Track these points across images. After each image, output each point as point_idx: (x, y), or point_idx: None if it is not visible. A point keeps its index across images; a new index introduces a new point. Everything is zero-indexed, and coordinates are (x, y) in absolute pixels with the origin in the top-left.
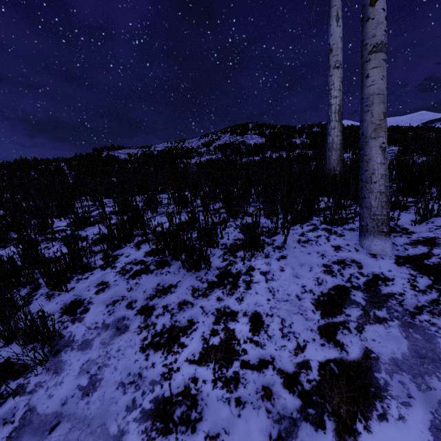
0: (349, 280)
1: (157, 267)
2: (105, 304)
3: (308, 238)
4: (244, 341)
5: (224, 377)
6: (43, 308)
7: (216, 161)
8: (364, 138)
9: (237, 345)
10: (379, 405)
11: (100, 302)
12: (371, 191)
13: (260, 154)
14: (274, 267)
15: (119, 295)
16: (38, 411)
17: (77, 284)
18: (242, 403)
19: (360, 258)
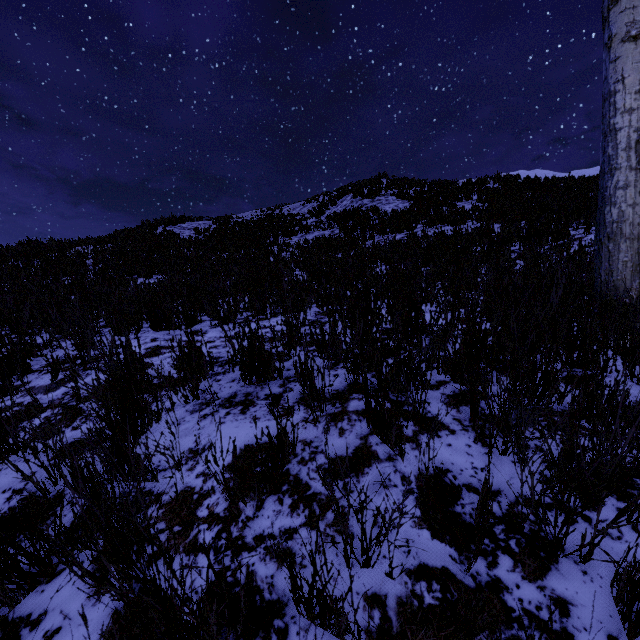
0: None
1: None
2: None
3: None
4: None
5: None
6: None
7: (330, 241)
8: None
9: None
10: None
11: None
12: None
13: (404, 229)
14: None
15: None
16: None
17: None
18: None
19: None
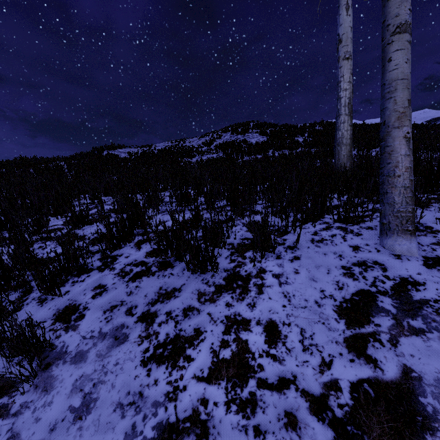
0: (373, 284)
1: (159, 269)
2: (102, 310)
3: (322, 237)
4: (259, 355)
5: (239, 399)
6: (34, 314)
7: (217, 160)
8: (385, 127)
9: (251, 359)
10: (431, 439)
11: (97, 307)
12: (394, 185)
13: (262, 153)
14: (287, 269)
15: (118, 300)
16: (23, 438)
17: (72, 287)
18: (262, 433)
19: (383, 259)
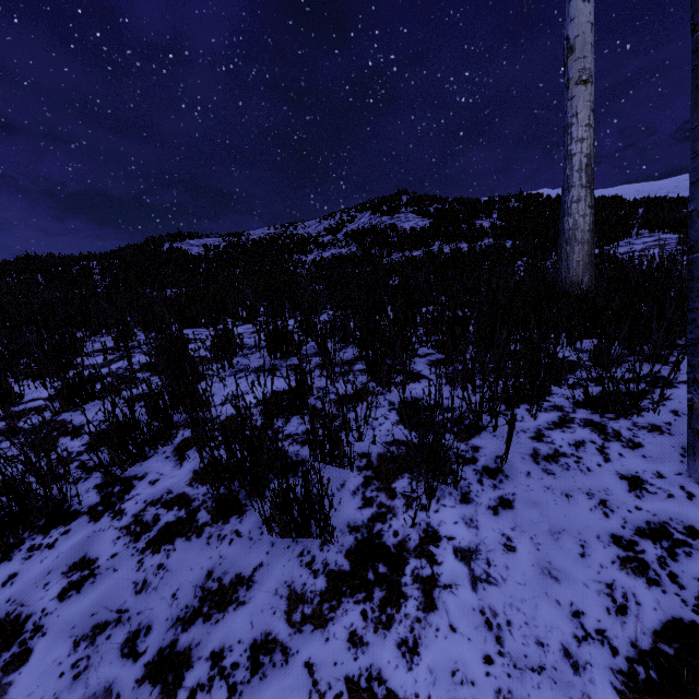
0: None
1: (213, 517)
2: (73, 638)
3: (555, 447)
4: None
5: None
6: None
7: (347, 258)
8: None
9: None
10: None
11: (64, 627)
12: None
13: (422, 246)
14: (488, 536)
15: (112, 607)
16: None
17: (25, 563)
18: None
19: None
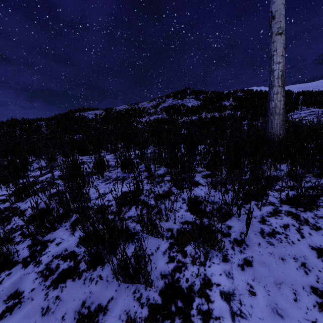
0: None
1: (88, 266)
2: None
3: (272, 227)
4: None
5: None
6: None
7: (161, 120)
8: None
9: None
10: None
11: None
12: None
13: (197, 114)
14: (239, 284)
15: None
16: None
17: None
18: None
19: None
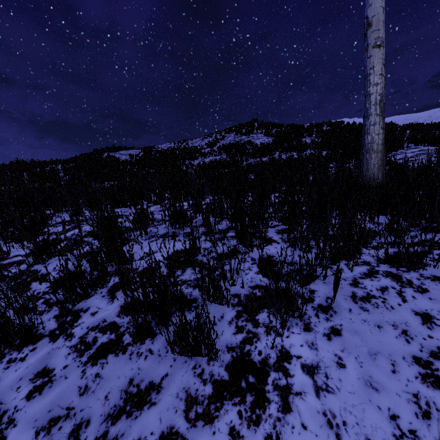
0: None
1: (134, 339)
2: (35, 429)
3: (367, 291)
4: None
5: None
6: None
7: (220, 162)
8: None
9: None
10: None
11: (29, 420)
12: None
13: (268, 155)
14: (325, 356)
15: (63, 405)
16: None
17: (5, 372)
18: None
19: None
